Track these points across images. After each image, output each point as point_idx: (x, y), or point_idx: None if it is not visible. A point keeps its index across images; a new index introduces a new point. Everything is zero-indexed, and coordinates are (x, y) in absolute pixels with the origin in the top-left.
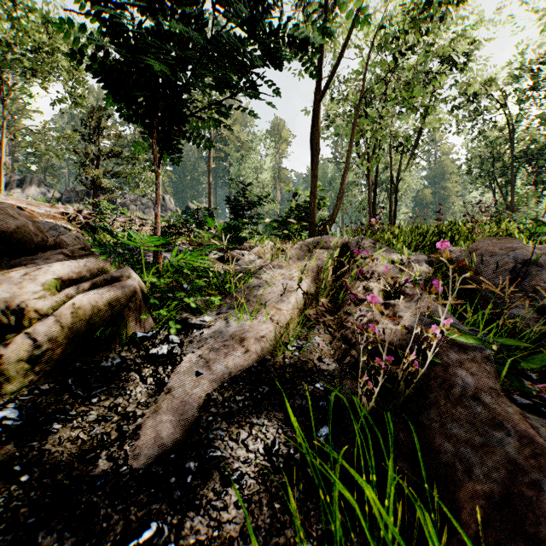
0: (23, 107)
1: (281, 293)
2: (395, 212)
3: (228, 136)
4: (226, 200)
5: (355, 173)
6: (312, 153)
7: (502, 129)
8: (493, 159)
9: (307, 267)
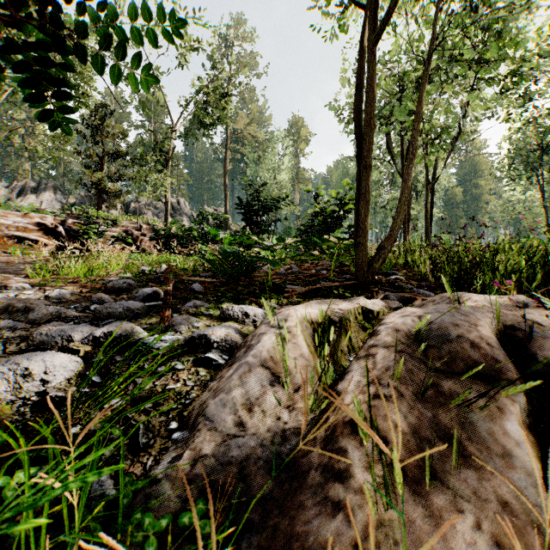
0: None
1: None
2: (431, 214)
3: (244, 136)
4: (237, 205)
5: (380, 171)
6: (358, 132)
7: None
8: (541, 151)
9: None
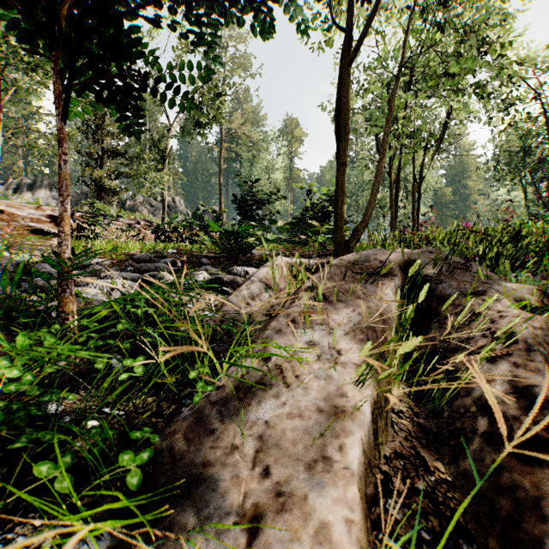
0: (35, 111)
1: (320, 432)
2: (418, 212)
3: (239, 136)
4: (233, 200)
5: (371, 171)
6: (338, 135)
7: (534, 121)
8: (523, 153)
9: (363, 321)
